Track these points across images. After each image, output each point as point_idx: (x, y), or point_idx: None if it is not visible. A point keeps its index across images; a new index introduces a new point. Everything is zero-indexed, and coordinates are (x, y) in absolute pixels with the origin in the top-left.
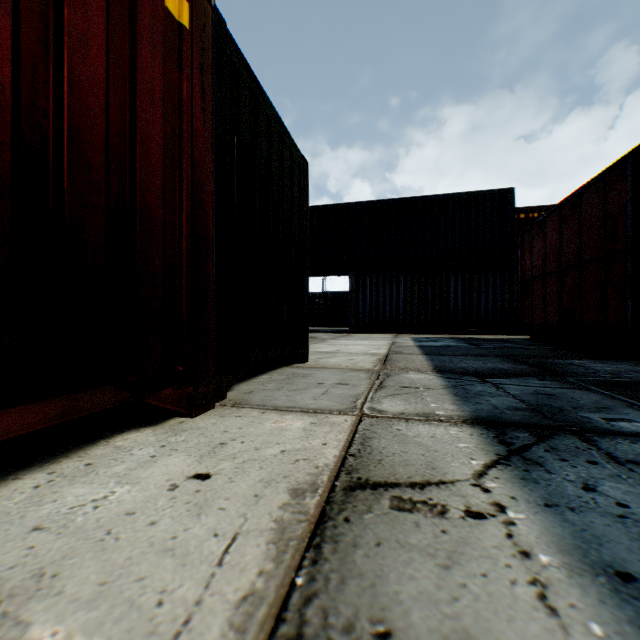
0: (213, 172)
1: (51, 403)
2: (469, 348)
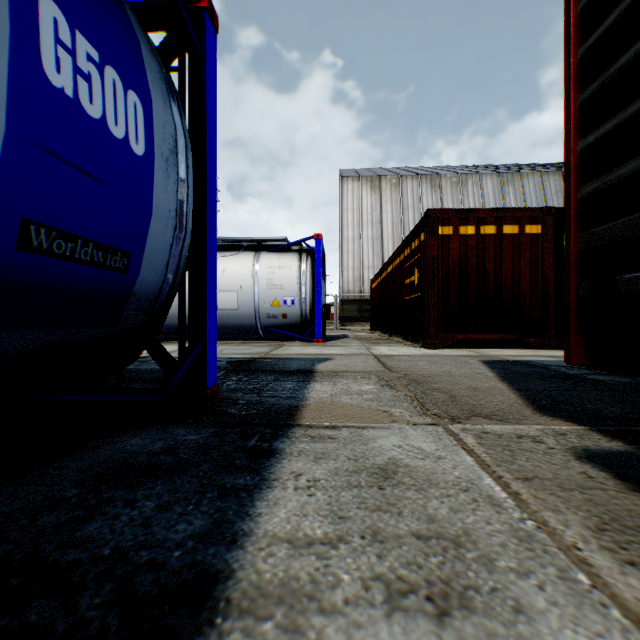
0: (552, 270)
1: (499, 335)
2: None
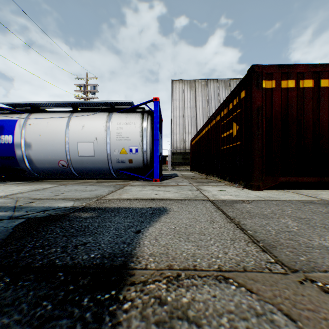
0: None
1: (316, 178)
2: None
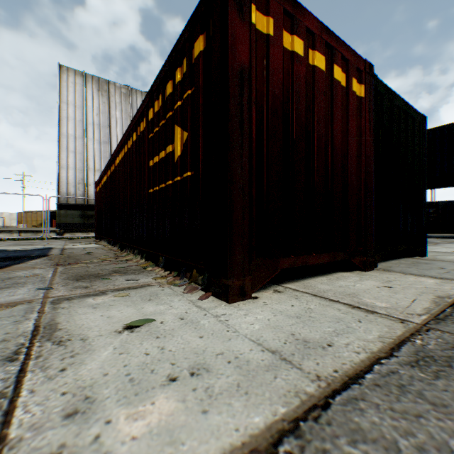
0: (372, 156)
1: (330, 254)
2: None
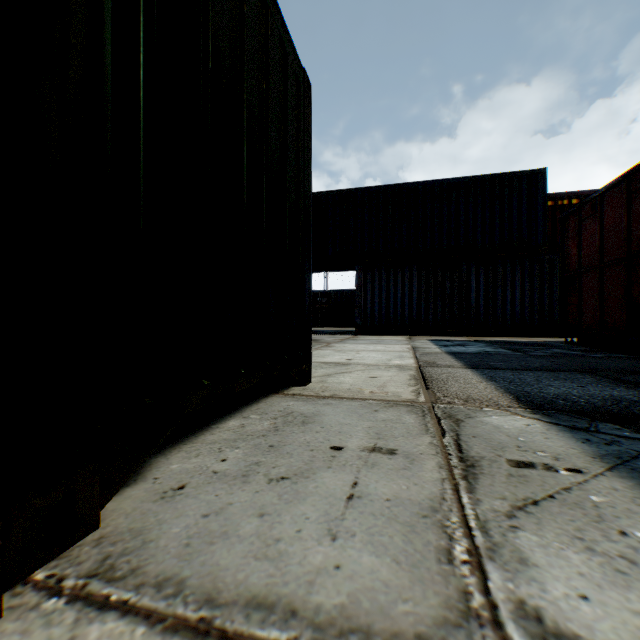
0: None
1: None
2: (519, 356)
